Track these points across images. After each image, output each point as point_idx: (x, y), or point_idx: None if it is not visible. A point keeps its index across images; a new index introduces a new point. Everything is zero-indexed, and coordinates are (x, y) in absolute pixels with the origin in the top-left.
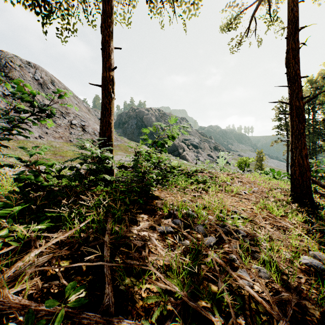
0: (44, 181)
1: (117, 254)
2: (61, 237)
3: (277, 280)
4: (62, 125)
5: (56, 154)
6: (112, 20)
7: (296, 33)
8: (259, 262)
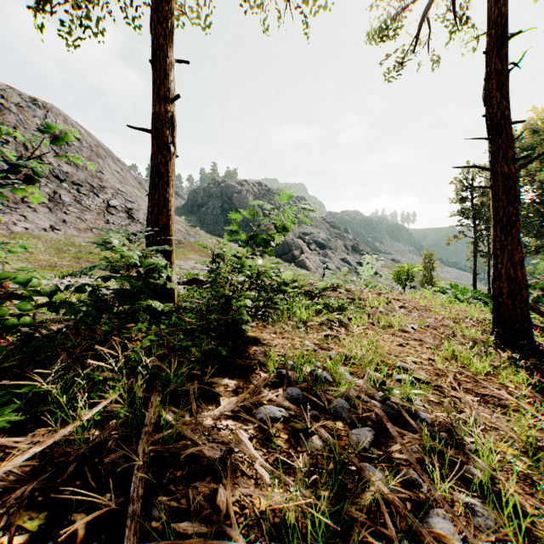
0: (14, 318)
1: (165, 483)
2: (34, 450)
3: (513, 533)
4: (92, 207)
5: (80, 257)
6: (172, 8)
7: (503, 44)
8: (471, 490)
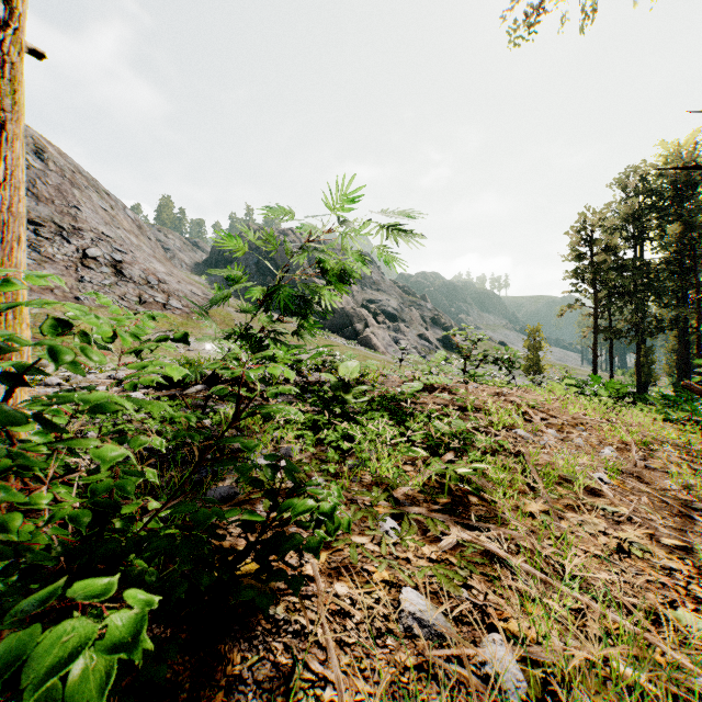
0: None
1: None
2: None
3: None
4: (57, 258)
5: None
6: None
7: None
8: None
